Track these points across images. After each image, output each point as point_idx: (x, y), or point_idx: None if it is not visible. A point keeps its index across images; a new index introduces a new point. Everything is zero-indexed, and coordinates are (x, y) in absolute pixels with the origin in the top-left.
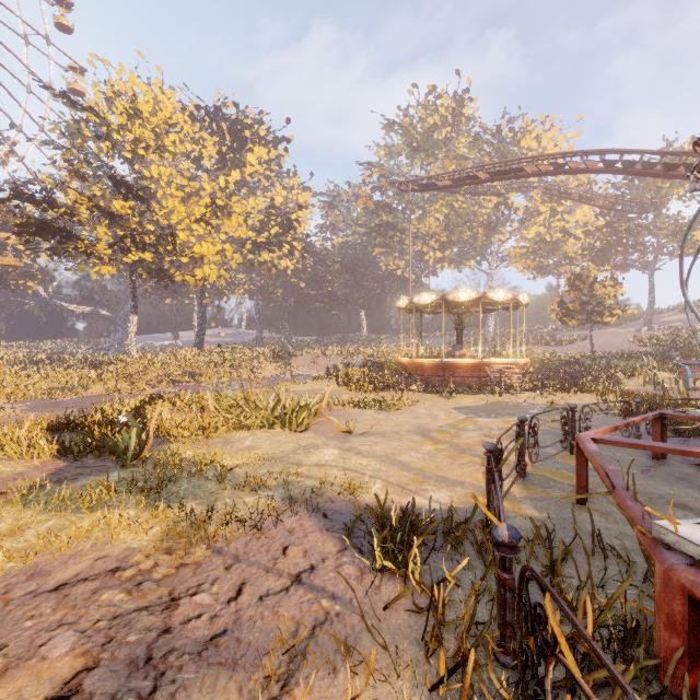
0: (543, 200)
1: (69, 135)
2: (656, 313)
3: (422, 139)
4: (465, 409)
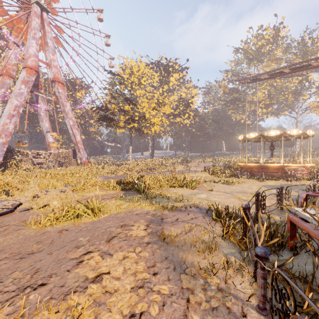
0: None
1: (111, 84)
2: None
3: (255, 53)
4: (268, 186)
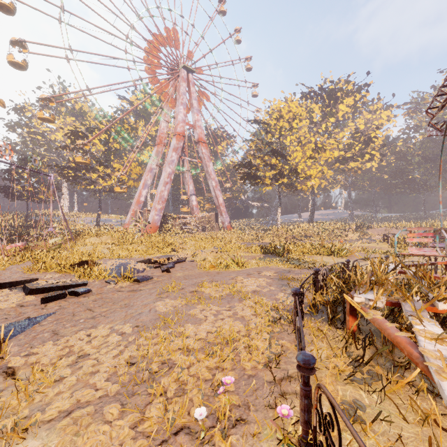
0: None
1: (256, 135)
2: None
3: None
4: None
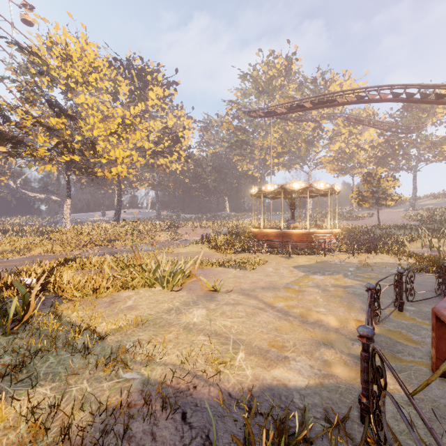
0: (344, 125)
1: (20, 72)
2: (416, 199)
3: (265, 85)
4: (302, 267)
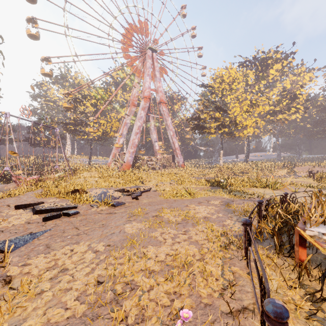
0: None
1: (203, 96)
2: None
3: None
4: None
